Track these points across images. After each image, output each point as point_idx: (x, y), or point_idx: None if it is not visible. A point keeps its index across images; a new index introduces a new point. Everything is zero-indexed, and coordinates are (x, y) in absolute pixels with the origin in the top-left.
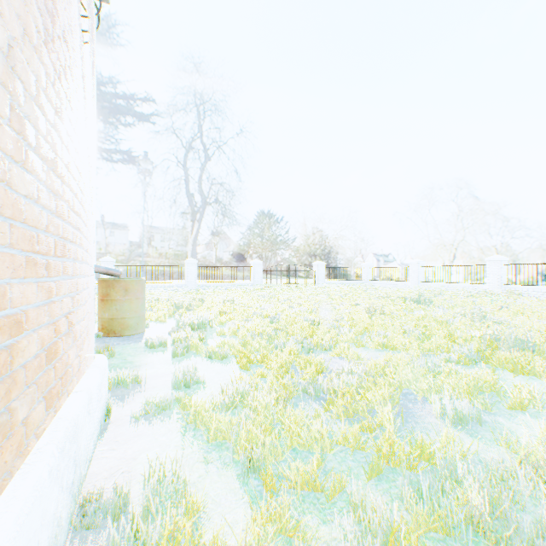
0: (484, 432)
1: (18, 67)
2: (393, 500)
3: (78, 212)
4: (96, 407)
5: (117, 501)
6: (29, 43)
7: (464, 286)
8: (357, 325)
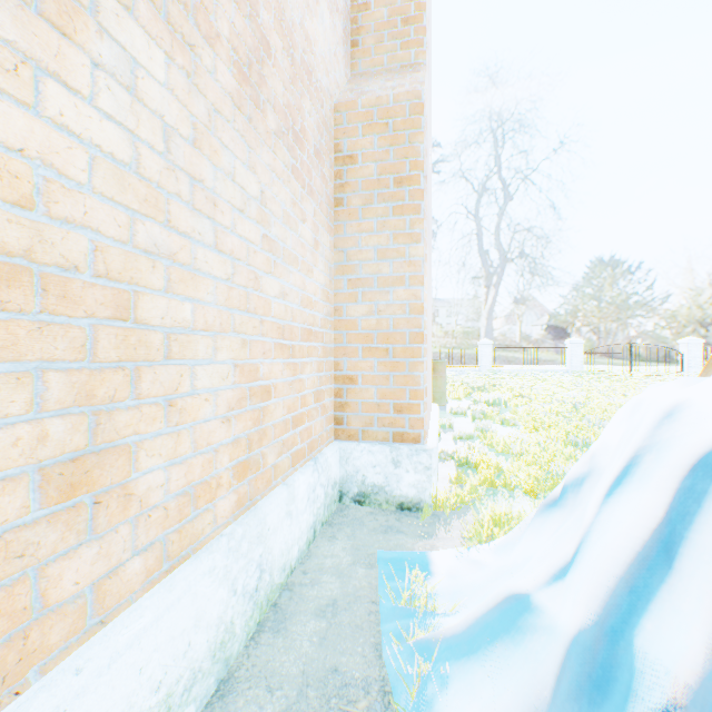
0: None
1: None
2: None
3: None
4: None
5: (456, 449)
6: None
7: None
8: None
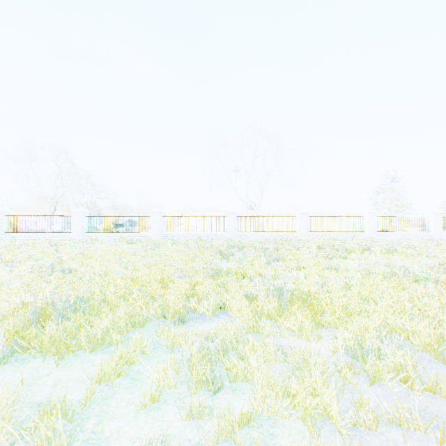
0: None
1: None
2: None
3: None
4: None
5: None
6: None
7: (54, 235)
8: None
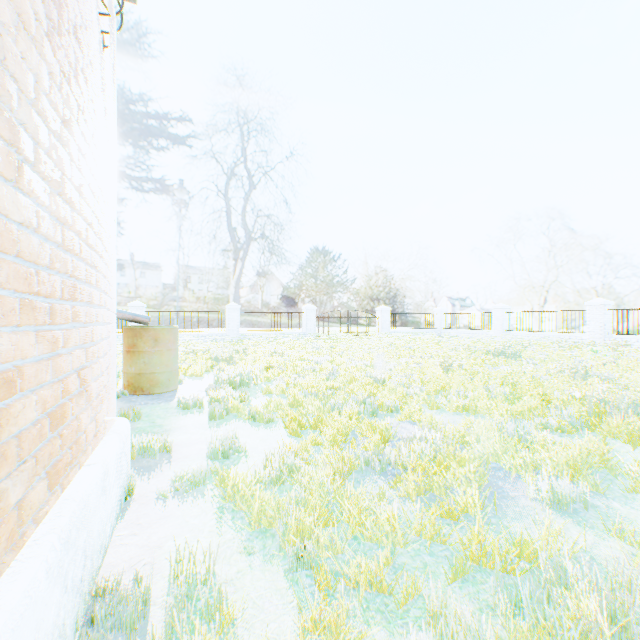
0: (594, 520)
1: (9, 61)
2: (483, 609)
3: (94, 245)
4: (115, 482)
5: (134, 604)
6: (25, 33)
7: (559, 335)
8: (431, 383)
